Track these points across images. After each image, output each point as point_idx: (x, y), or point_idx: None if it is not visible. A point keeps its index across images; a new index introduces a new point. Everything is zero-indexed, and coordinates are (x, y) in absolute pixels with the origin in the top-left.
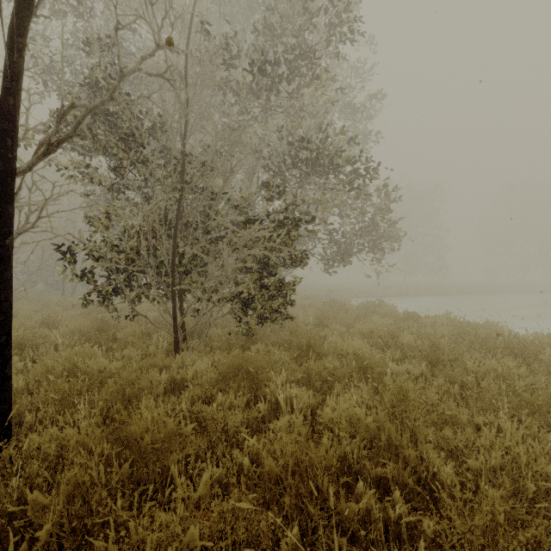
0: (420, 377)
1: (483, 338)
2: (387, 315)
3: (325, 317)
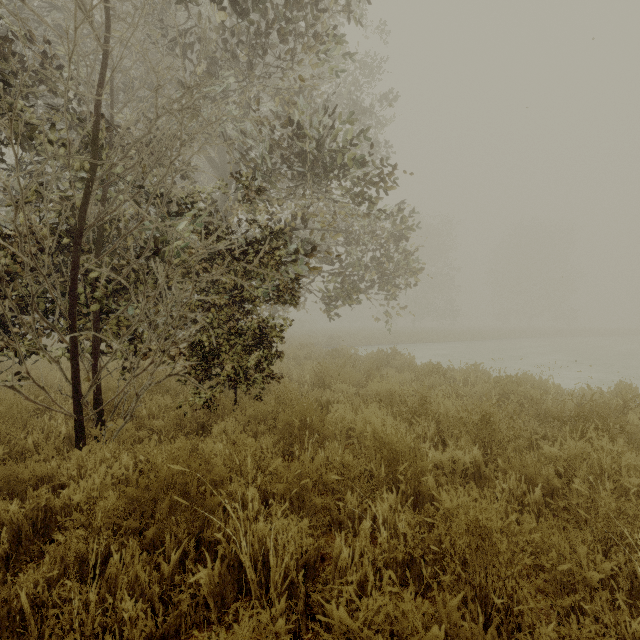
0: (471, 468)
1: (537, 400)
2: (405, 368)
3: (327, 373)
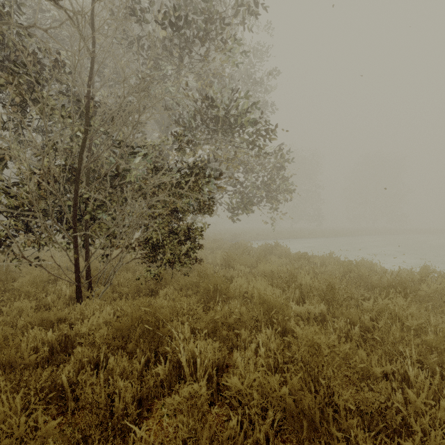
0: (319, 316)
1: (366, 276)
2: (283, 255)
3: (231, 258)
